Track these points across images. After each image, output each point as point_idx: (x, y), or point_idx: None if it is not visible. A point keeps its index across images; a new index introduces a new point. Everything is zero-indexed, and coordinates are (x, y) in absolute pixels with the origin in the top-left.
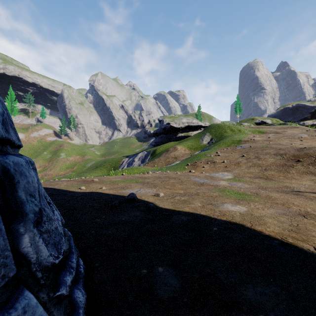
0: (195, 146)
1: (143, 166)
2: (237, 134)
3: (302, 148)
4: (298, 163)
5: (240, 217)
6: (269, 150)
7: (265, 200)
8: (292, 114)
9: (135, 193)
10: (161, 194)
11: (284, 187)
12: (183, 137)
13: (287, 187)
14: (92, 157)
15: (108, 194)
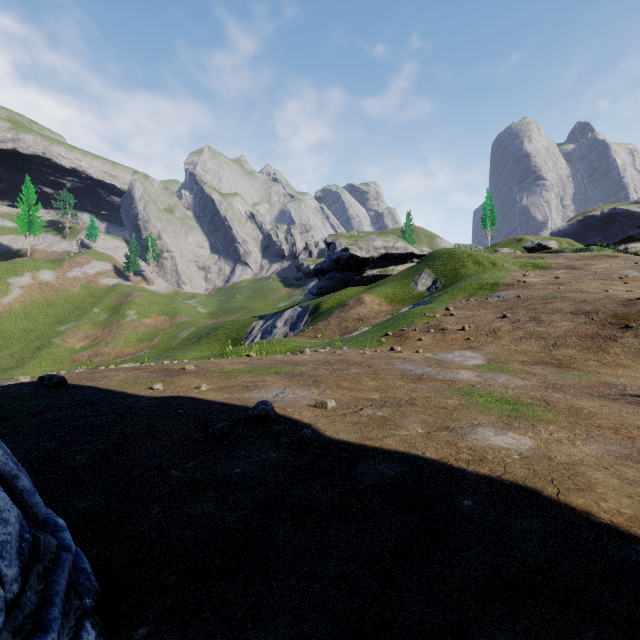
0: (402, 296)
1: (294, 337)
2: (488, 271)
3: (633, 300)
4: (626, 332)
5: (523, 468)
6: (559, 305)
7: (571, 419)
8: (602, 230)
9: (271, 399)
10: (330, 404)
11: (602, 386)
12: (377, 276)
13: (609, 385)
14: (191, 319)
15: (212, 402)
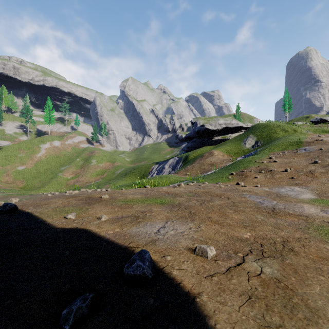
0: (236, 150)
1: (174, 174)
2: (292, 134)
3: None
4: None
5: None
6: None
7: None
8: None
9: (153, 237)
10: (210, 253)
11: None
12: (220, 140)
13: None
14: (122, 164)
15: (101, 239)
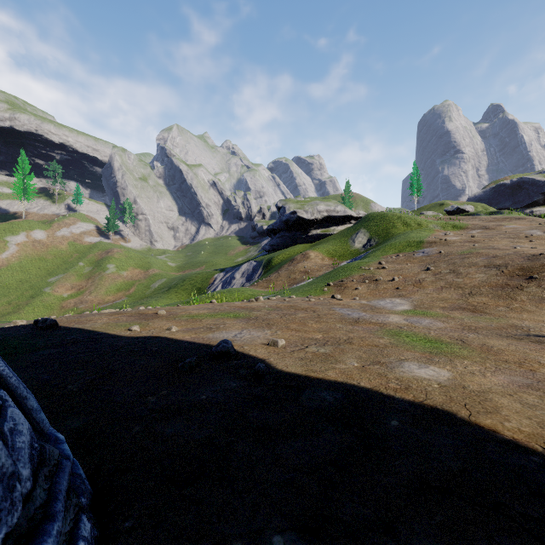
0: (341, 252)
1: (249, 287)
2: (415, 231)
3: (537, 256)
4: (531, 282)
5: (441, 395)
6: (475, 259)
7: (483, 355)
8: (511, 196)
9: (231, 339)
10: (280, 342)
11: (510, 328)
12: (320, 235)
13: (515, 327)
14: (162, 272)
15: (181, 341)
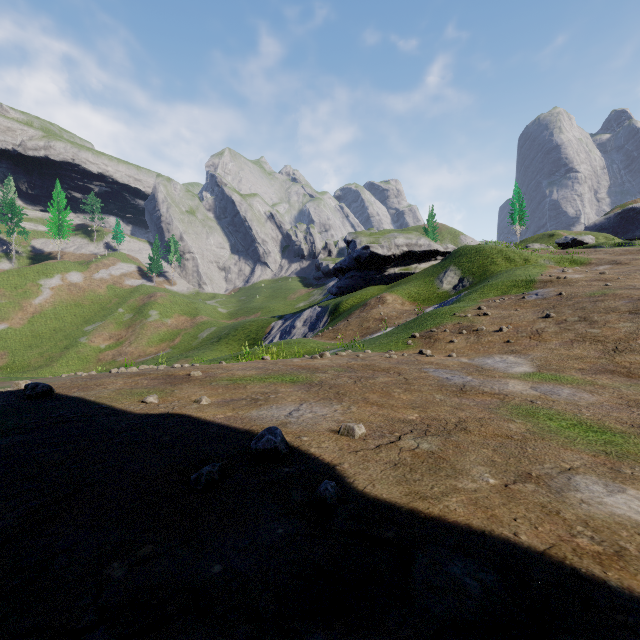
0: (426, 295)
1: (313, 338)
2: (521, 267)
3: None
4: None
5: None
6: (613, 303)
7: None
8: None
9: (283, 420)
10: (358, 431)
11: None
12: (399, 275)
13: None
14: (211, 319)
15: (209, 423)
